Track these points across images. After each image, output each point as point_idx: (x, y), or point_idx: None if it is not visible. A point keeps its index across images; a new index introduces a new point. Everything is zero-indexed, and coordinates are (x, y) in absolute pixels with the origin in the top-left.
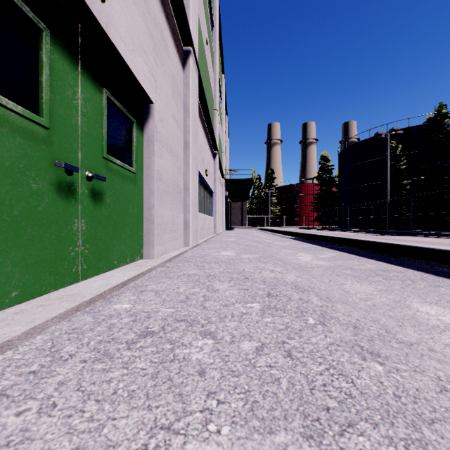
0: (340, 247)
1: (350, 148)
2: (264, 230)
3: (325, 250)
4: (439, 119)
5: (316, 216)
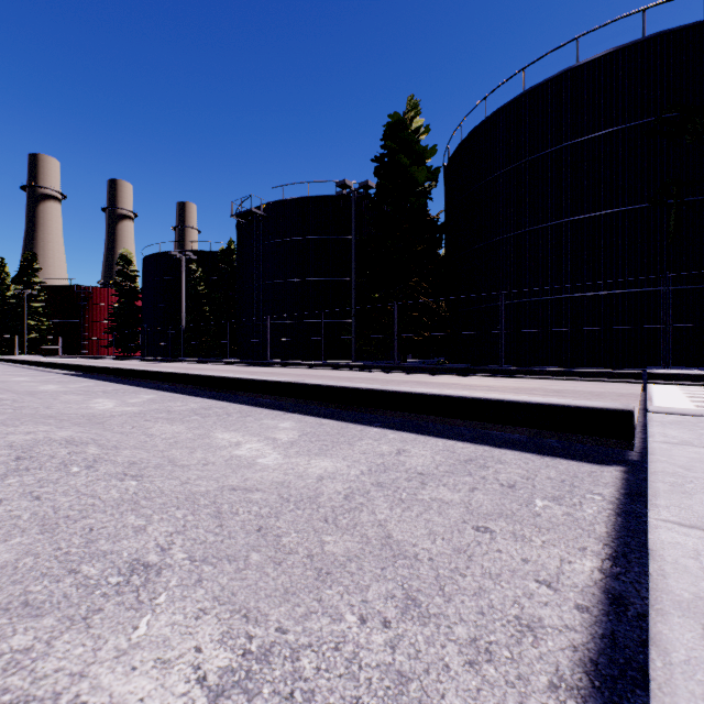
0: (81, 373)
1: (154, 256)
2: (3, 361)
3: (56, 375)
4: (228, 254)
5: (112, 340)
